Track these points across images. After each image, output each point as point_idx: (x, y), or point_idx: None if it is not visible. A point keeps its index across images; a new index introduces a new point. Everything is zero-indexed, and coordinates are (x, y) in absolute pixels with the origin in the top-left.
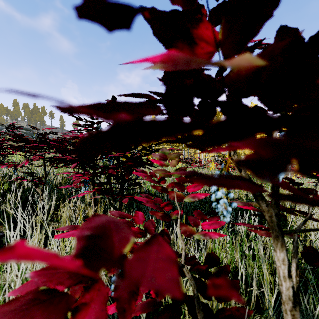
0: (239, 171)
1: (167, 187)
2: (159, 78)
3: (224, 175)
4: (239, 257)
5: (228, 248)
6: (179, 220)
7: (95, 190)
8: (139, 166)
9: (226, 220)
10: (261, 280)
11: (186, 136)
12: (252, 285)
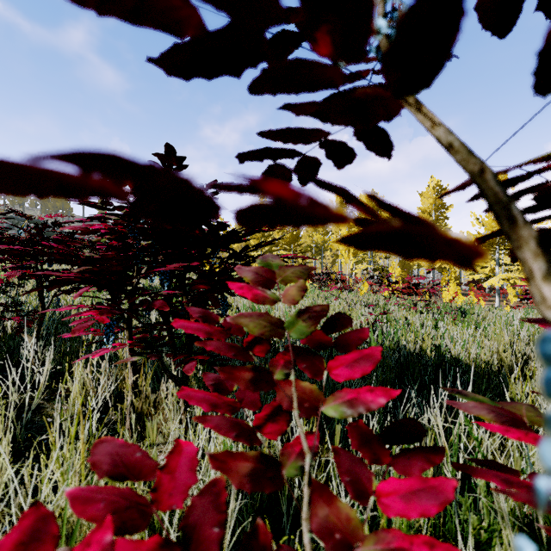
0: None
1: (270, 366)
2: None
3: None
4: None
5: None
6: (305, 489)
7: (133, 342)
8: (221, 292)
9: None
10: None
11: None
12: None
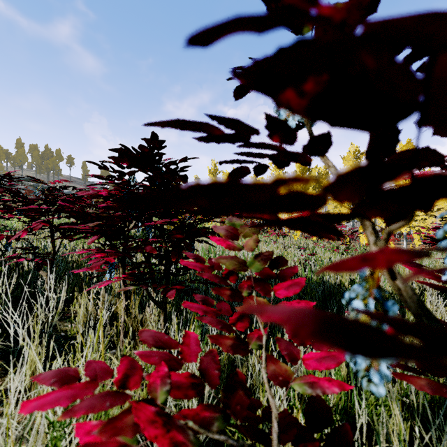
0: (393, 278)
1: (240, 288)
2: (239, 72)
3: (408, 325)
4: (346, 380)
5: (333, 374)
6: (263, 353)
7: (127, 276)
8: (193, 240)
9: (374, 389)
10: (389, 427)
11: (298, 216)
12: (372, 432)
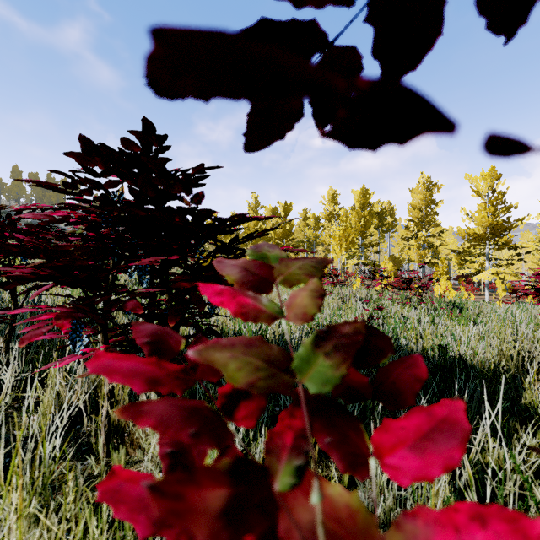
0: None
1: (266, 457)
2: None
3: None
4: None
5: None
6: None
7: (107, 347)
8: None
9: None
10: None
11: None
12: None
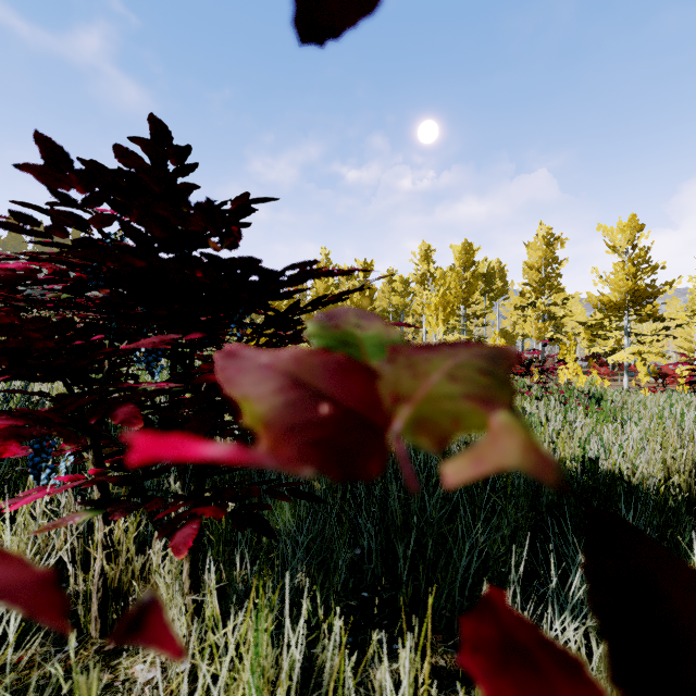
0: None
1: None
2: None
3: None
4: None
5: None
6: None
7: (96, 473)
8: None
9: None
10: None
11: None
12: None
